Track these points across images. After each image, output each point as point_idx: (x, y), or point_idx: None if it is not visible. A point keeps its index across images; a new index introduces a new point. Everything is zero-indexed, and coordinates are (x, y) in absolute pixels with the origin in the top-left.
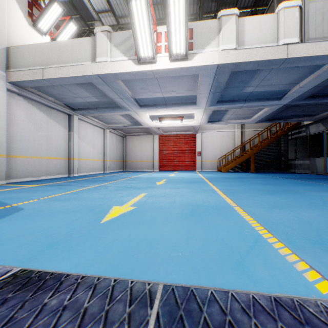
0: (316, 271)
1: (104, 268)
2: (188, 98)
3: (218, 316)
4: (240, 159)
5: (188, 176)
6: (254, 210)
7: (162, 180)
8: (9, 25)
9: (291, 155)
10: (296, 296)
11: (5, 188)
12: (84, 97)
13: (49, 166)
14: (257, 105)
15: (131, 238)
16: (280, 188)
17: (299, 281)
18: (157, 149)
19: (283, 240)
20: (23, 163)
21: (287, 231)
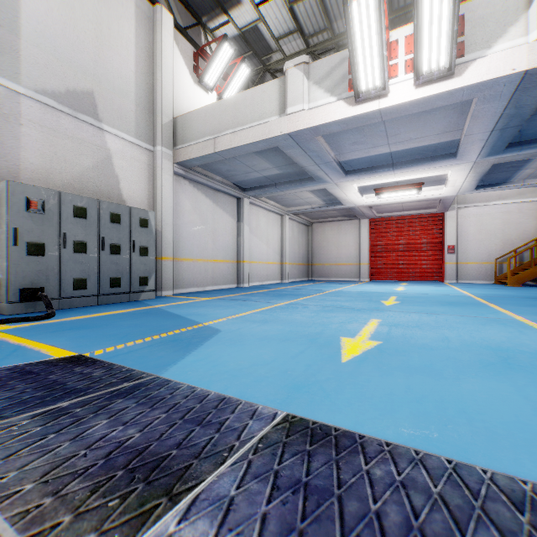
0: None
1: (410, 437)
2: (440, 147)
3: None
4: None
5: (437, 292)
6: None
7: (389, 298)
8: (175, 89)
9: None
10: None
11: (177, 301)
12: (262, 170)
13: (215, 273)
14: None
15: (415, 394)
16: None
17: None
18: (366, 243)
19: None
20: (189, 268)
21: None
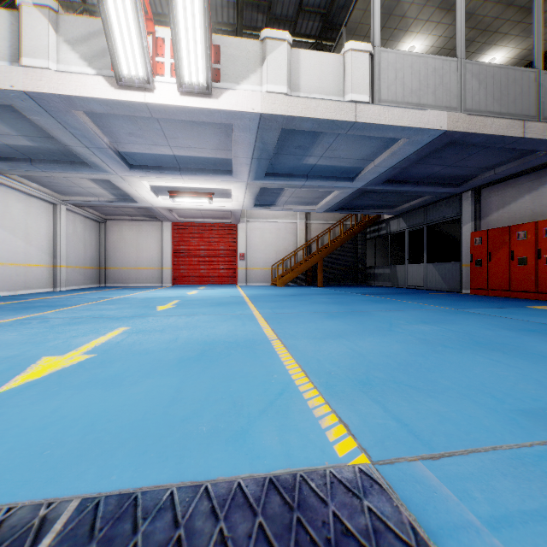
0: (345, 425)
1: None
2: (218, 162)
3: (161, 535)
4: (304, 266)
5: (221, 294)
6: (299, 344)
7: (170, 302)
8: None
9: (371, 261)
10: (304, 469)
11: None
12: None
13: None
14: (324, 185)
15: (55, 417)
16: (348, 308)
17: (317, 444)
18: (169, 247)
19: (321, 385)
20: None
21: (331, 371)
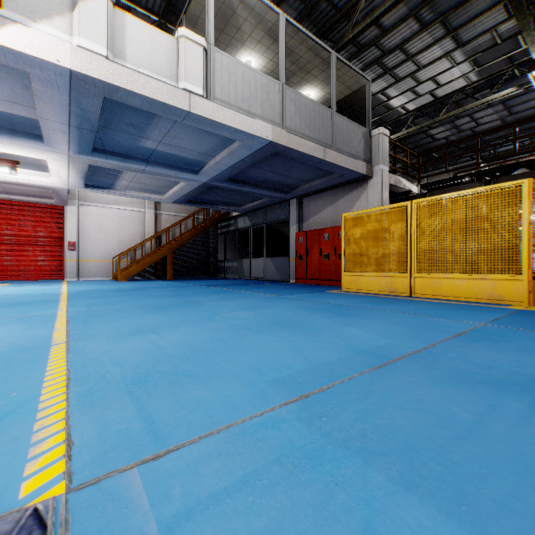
0: (68, 444)
1: None
2: (18, 120)
3: None
4: (151, 259)
5: (28, 292)
6: (91, 345)
7: None
8: None
9: (222, 255)
10: None
11: None
12: None
13: None
14: (167, 174)
15: None
16: (182, 300)
17: None
18: None
19: (78, 395)
20: None
21: (106, 374)
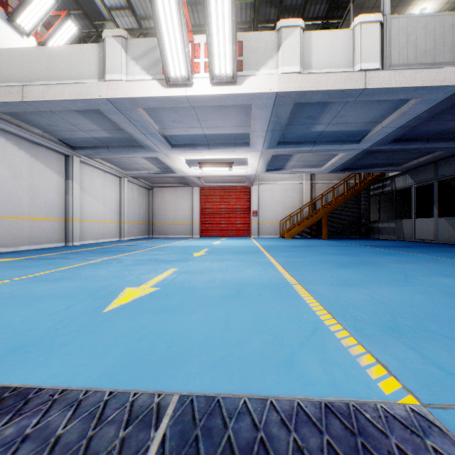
0: (383, 366)
1: (98, 377)
2: (238, 136)
3: (247, 434)
4: (309, 221)
5: (240, 244)
6: (319, 289)
7: (202, 250)
8: None
9: (374, 216)
10: (354, 400)
11: None
12: (89, 131)
13: (35, 231)
14: (330, 149)
15: (145, 331)
16: (357, 259)
17: (360, 380)
18: (197, 207)
19: (349, 327)
20: None
21: (356, 316)
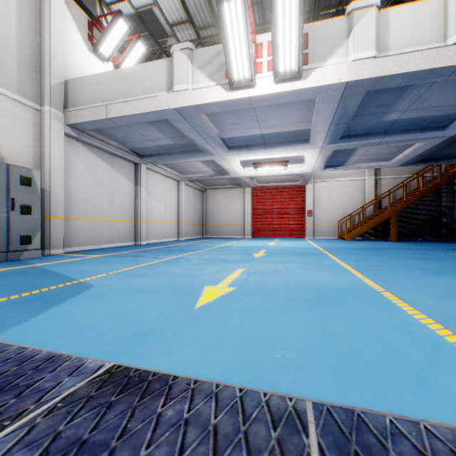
0: None
1: (220, 372)
2: (297, 133)
3: None
4: (374, 221)
5: (297, 245)
6: (416, 299)
7: (260, 251)
8: (67, 53)
9: None
10: None
11: (64, 259)
12: (156, 139)
13: (112, 231)
14: (404, 139)
15: (243, 331)
16: (448, 265)
17: None
18: (249, 207)
19: None
20: (82, 227)
21: None
